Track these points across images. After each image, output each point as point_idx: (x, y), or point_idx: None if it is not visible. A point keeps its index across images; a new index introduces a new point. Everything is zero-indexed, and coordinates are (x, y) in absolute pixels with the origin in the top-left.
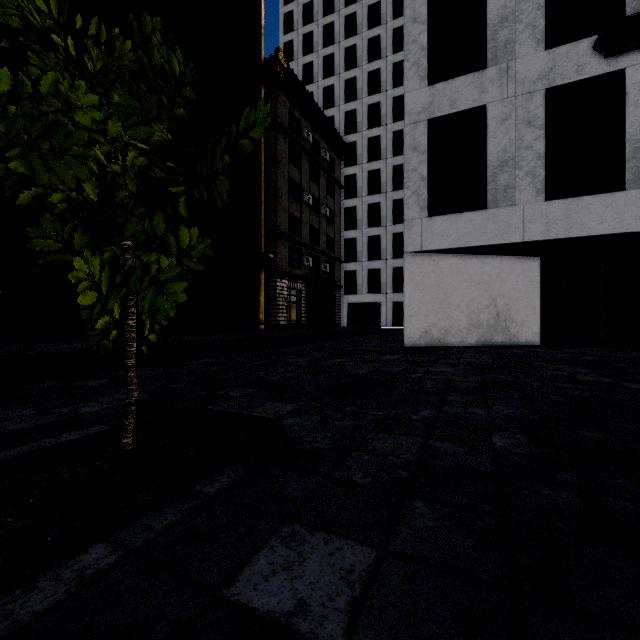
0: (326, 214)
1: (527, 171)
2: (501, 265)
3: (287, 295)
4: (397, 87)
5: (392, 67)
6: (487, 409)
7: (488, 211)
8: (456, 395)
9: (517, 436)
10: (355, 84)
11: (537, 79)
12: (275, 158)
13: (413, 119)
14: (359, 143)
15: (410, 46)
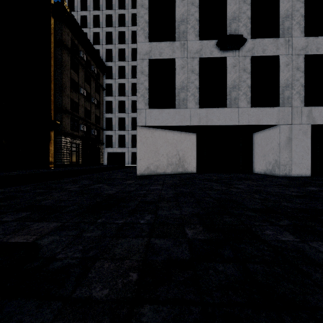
0: (95, 102)
1: (192, 93)
2: (181, 136)
3: (69, 147)
4: (133, 43)
5: (131, 32)
6: (180, 210)
7: (176, 109)
8: (164, 203)
9: (197, 226)
10: (111, 35)
11: (196, 52)
12: (61, 64)
13: (141, 57)
14: (114, 67)
15: (140, 18)
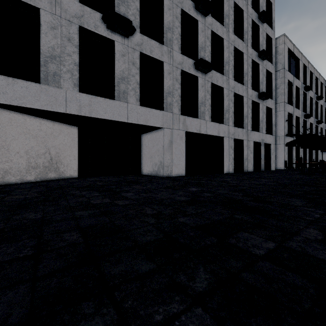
0: None
1: (68, 69)
2: (54, 127)
3: None
4: None
5: None
6: None
7: (41, 85)
8: None
9: None
10: None
11: (74, 16)
12: None
13: None
14: None
15: None
